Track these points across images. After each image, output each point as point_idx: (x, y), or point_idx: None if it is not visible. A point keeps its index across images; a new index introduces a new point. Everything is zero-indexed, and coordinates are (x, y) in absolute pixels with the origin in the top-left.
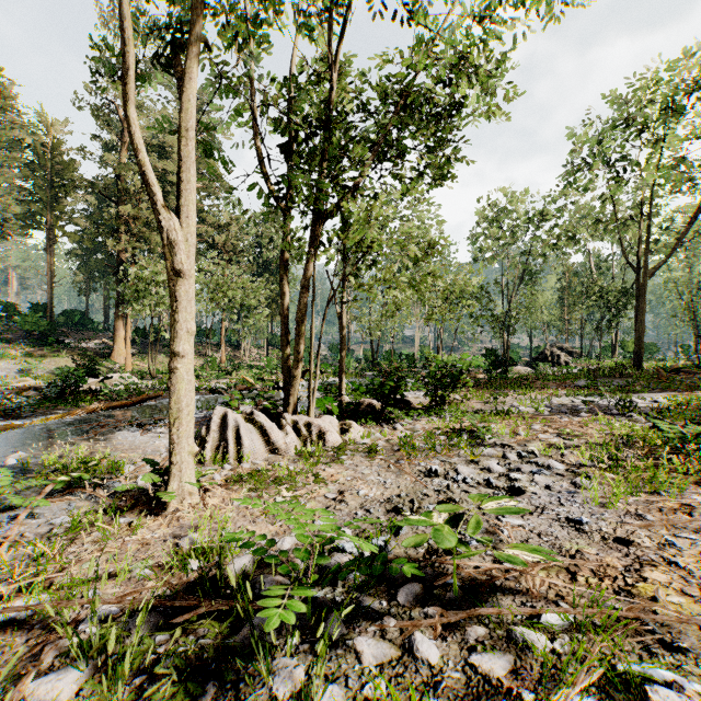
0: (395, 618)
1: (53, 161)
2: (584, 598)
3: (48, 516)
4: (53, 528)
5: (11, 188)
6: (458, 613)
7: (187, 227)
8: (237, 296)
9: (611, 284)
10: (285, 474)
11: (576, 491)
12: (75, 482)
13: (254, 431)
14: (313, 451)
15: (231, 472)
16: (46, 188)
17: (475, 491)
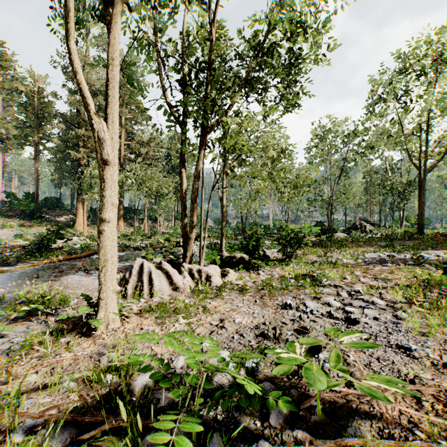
0: (269, 440)
1: (38, 102)
2: (436, 426)
3: (11, 336)
4: (12, 346)
5: (13, 120)
6: (326, 441)
7: (111, 129)
8: (154, 187)
9: (400, 178)
10: (182, 306)
11: (398, 322)
12: (33, 311)
13: (162, 275)
14: (203, 289)
15: (145, 304)
16: (34, 119)
17: (321, 320)
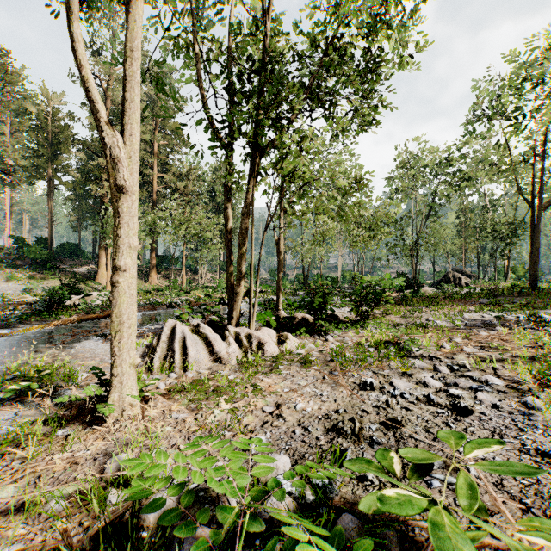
0: None
1: (52, 126)
2: None
3: None
4: None
5: (22, 149)
6: None
7: (128, 144)
8: (193, 229)
9: (505, 218)
10: (225, 384)
11: (530, 412)
12: (25, 391)
13: (200, 341)
14: (253, 361)
15: (176, 381)
16: (47, 147)
17: (416, 408)
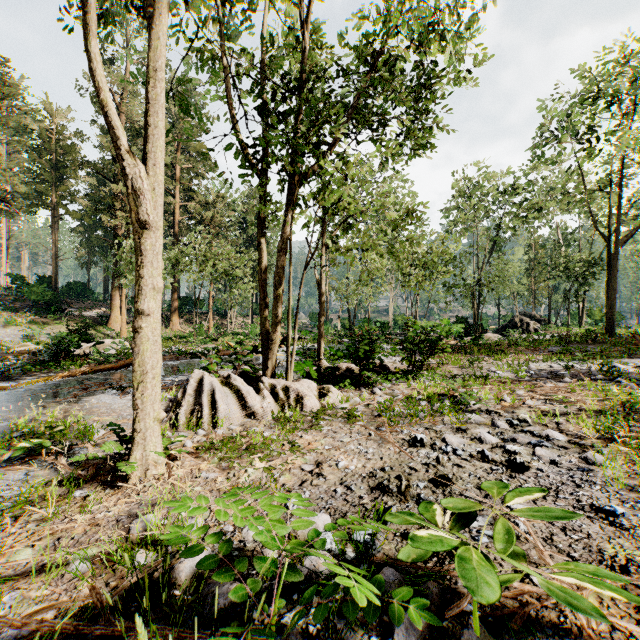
0: None
1: (57, 146)
2: None
3: (1, 487)
4: (1, 502)
5: (21, 172)
6: None
7: (152, 175)
8: (222, 266)
9: (579, 254)
10: (260, 441)
11: (590, 468)
12: (36, 449)
13: (230, 394)
14: (291, 416)
15: (204, 438)
16: (51, 171)
17: (469, 465)
